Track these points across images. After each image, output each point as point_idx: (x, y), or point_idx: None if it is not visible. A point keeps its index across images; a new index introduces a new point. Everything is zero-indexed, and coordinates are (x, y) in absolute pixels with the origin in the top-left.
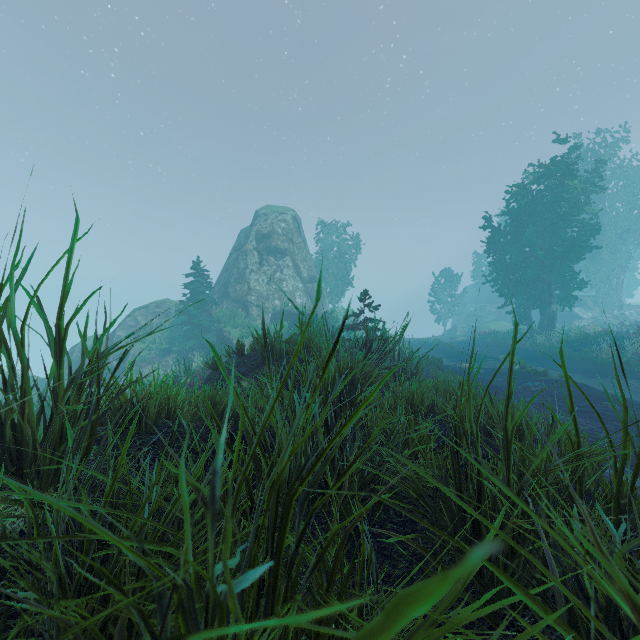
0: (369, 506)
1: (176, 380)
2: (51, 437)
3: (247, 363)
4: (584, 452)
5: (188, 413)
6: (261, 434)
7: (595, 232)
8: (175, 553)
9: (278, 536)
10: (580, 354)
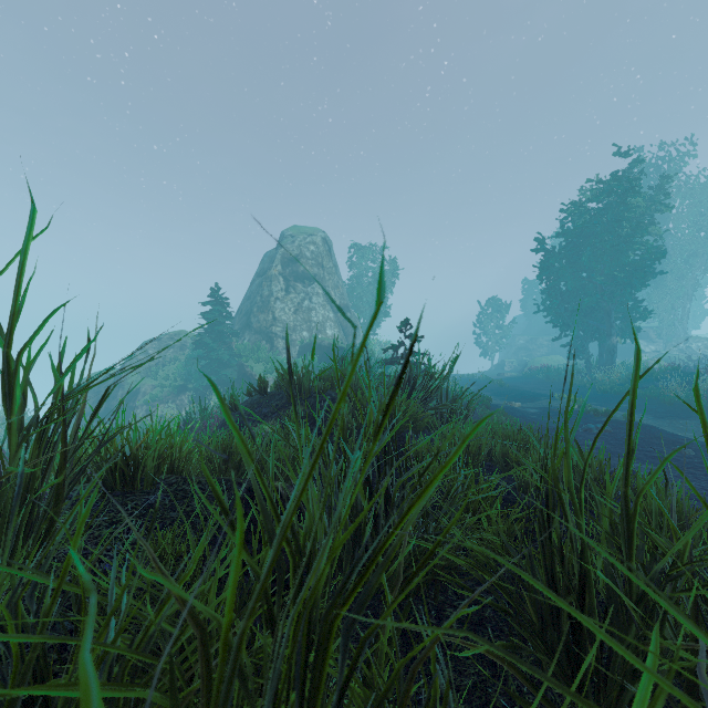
0: (447, 626)
1: (190, 422)
2: (2, 506)
3: (270, 403)
4: (689, 515)
5: (198, 464)
6: (281, 541)
7: (660, 255)
8: (153, 698)
9: (310, 687)
10: (645, 392)
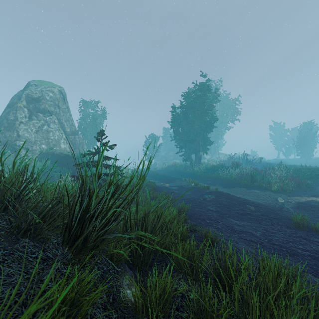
0: None
1: None
2: None
3: None
4: None
5: None
6: None
7: (217, 119)
8: None
9: None
10: (215, 175)
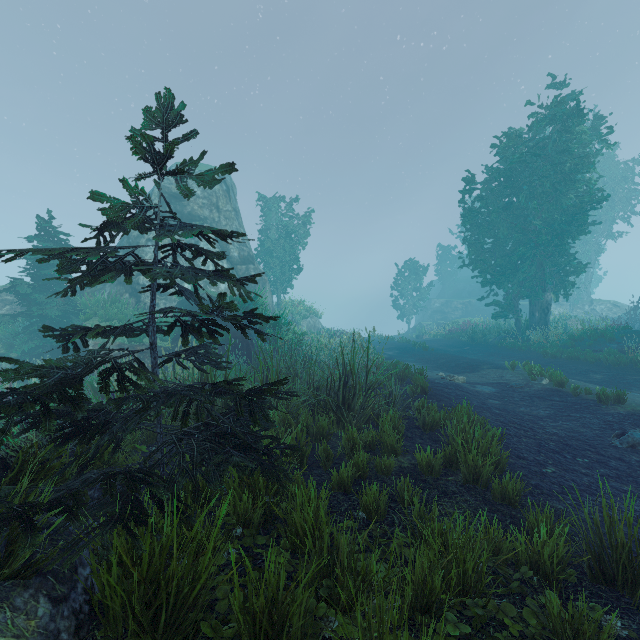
0: None
1: None
2: None
3: None
4: None
5: None
6: None
7: (604, 198)
8: None
9: None
10: (614, 357)
